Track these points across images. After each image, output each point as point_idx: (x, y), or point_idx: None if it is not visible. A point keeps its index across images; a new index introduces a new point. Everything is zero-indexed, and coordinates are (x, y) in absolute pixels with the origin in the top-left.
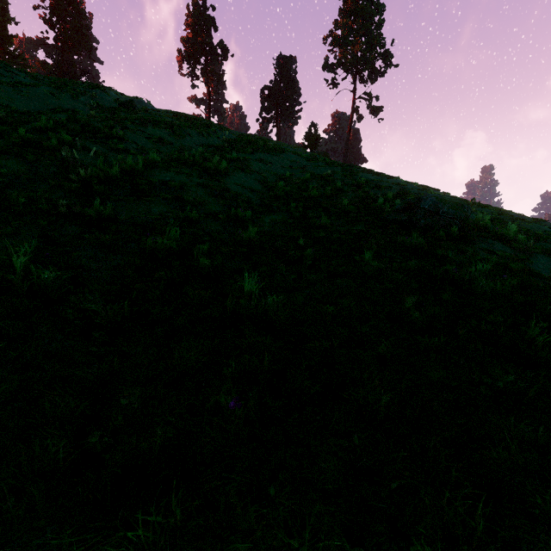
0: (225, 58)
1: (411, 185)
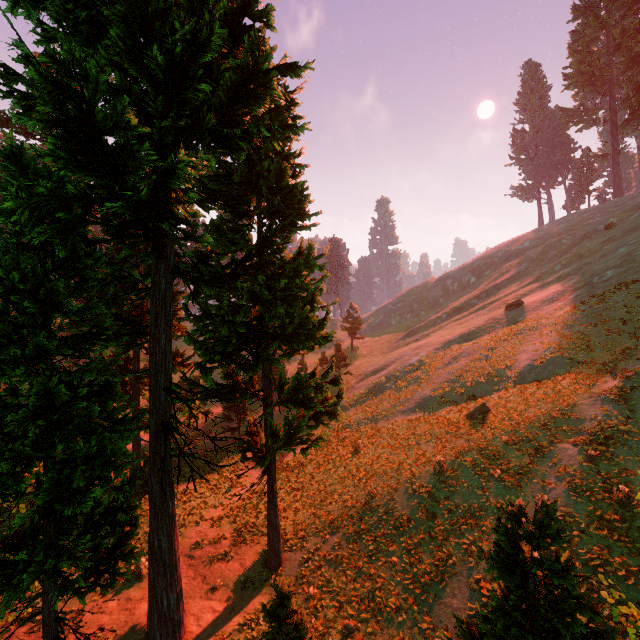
0: None
1: (599, 271)
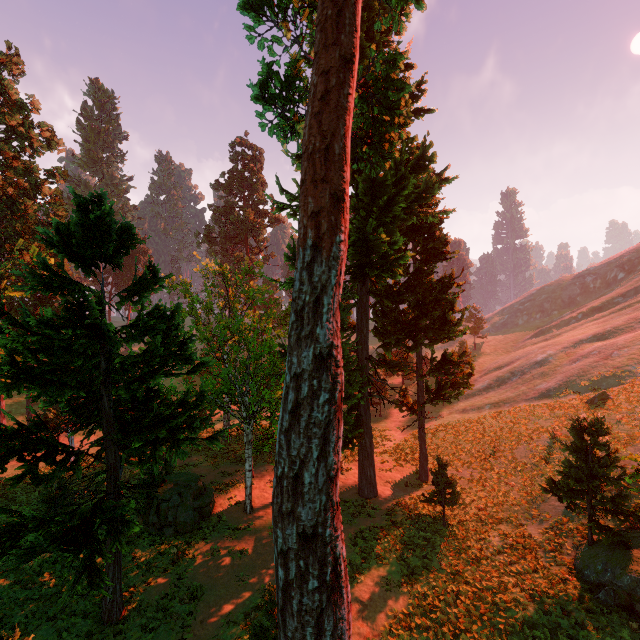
0: None
1: None
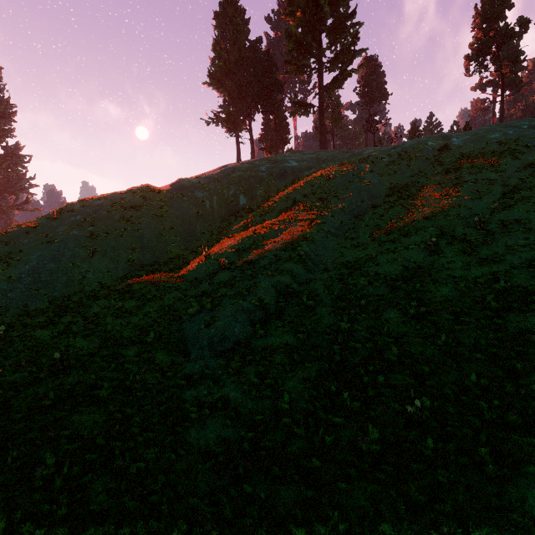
0: (524, 32)
1: None
